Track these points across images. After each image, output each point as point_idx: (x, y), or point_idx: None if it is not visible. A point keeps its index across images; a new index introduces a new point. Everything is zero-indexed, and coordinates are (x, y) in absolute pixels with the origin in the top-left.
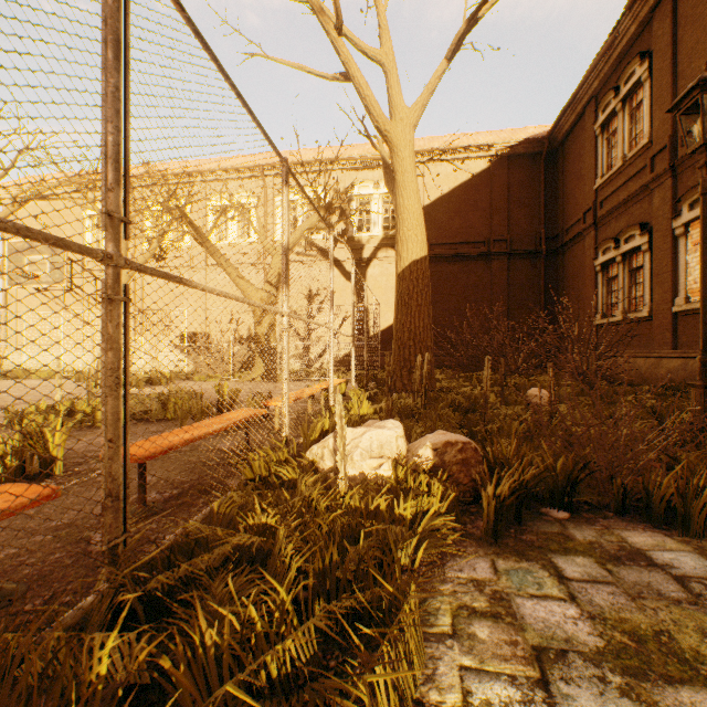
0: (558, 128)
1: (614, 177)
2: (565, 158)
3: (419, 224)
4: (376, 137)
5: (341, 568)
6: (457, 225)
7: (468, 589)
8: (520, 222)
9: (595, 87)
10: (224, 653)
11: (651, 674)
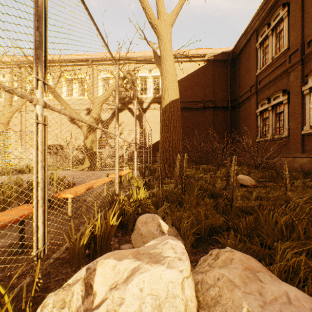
0: (237, 47)
1: (267, 68)
2: (239, 62)
3: (174, 80)
4: (149, 41)
5: None
6: (189, 93)
7: None
8: (219, 92)
9: (257, 25)
10: None
11: None
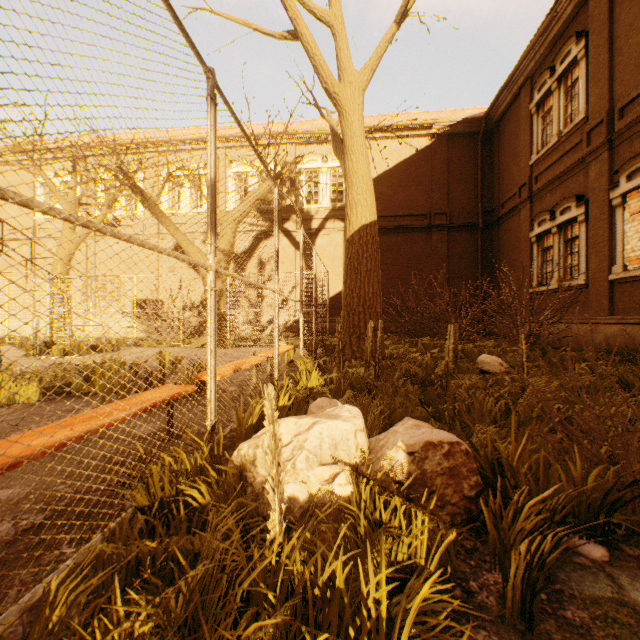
0: (494, 109)
1: (550, 152)
2: (500, 137)
3: (368, 188)
4: (324, 108)
5: None
6: (401, 199)
7: None
8: (459, 197)
9: (531, 68)
10: None
11: None
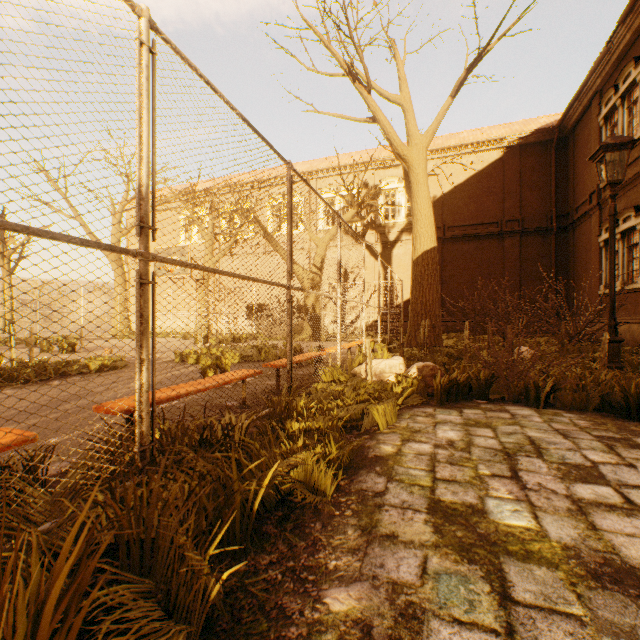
0: (567, 118)
1: (615, 163)
2: (574, 144)
3: (429, 223)
4: None
5: (369, 400)
6: (472, 209)
7: (420, 412)
8: (532, 203)
9: (598, 84)
10: (333, 411)
11: (473, 426)
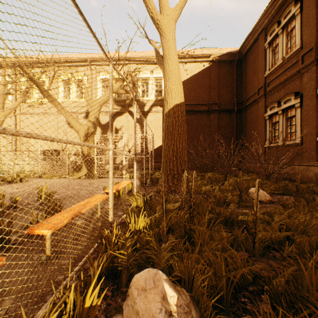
0: (243, 47)
1: (277, 69)
2: (246, 63)
3: (179, 81)
4: (151, 40)
5: None
6: (193, 95)
7: None
8: (224, 95)
9: (266, 23)
10: None
11: None
